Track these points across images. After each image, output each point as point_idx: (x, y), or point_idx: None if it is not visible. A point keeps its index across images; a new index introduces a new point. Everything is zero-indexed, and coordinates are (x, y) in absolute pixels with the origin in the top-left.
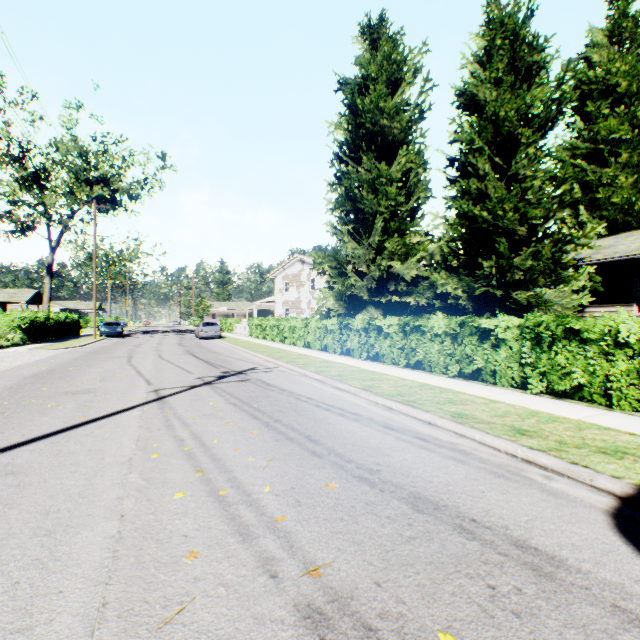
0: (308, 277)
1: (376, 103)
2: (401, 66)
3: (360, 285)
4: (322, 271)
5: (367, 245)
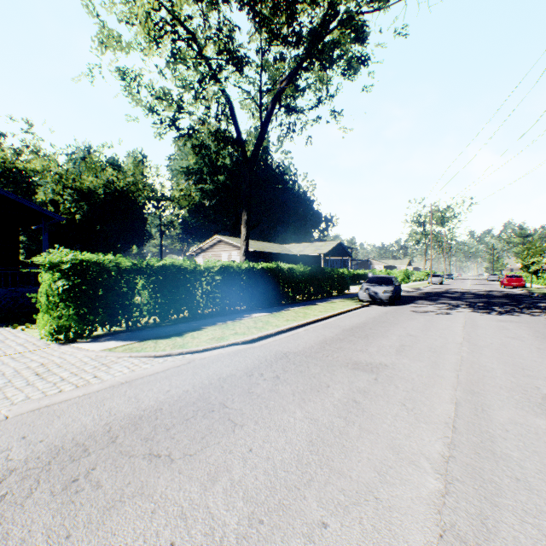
0: None
1: None
2: None
3: None
4: None
5: None
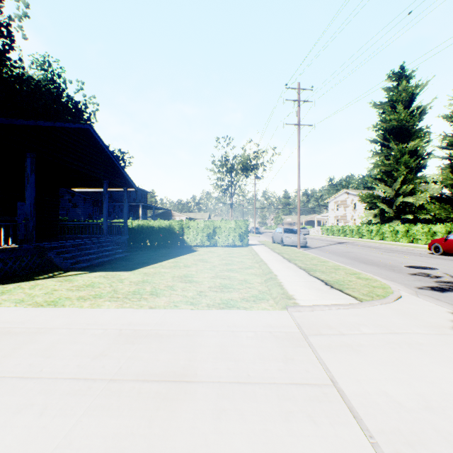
0: (351, 202)
1: (397, 117)
2: (414, 91)
3: (387, 209)
4: (364, 202)
5: (392, 188)
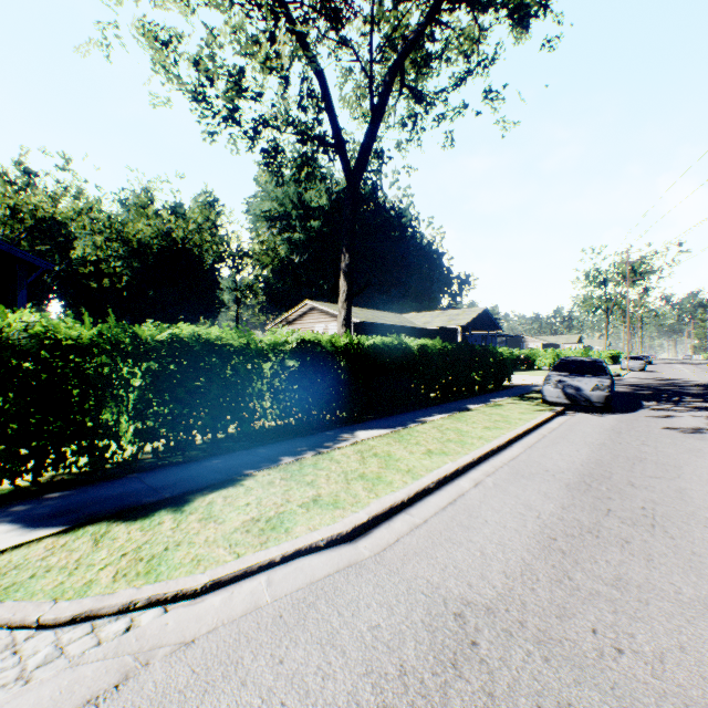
0: None
1: None
2: None
3: None
4: None
5: None
